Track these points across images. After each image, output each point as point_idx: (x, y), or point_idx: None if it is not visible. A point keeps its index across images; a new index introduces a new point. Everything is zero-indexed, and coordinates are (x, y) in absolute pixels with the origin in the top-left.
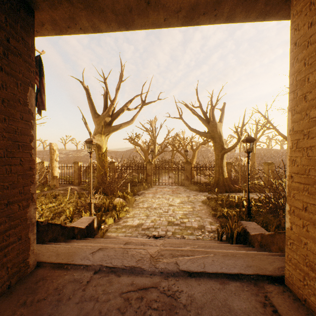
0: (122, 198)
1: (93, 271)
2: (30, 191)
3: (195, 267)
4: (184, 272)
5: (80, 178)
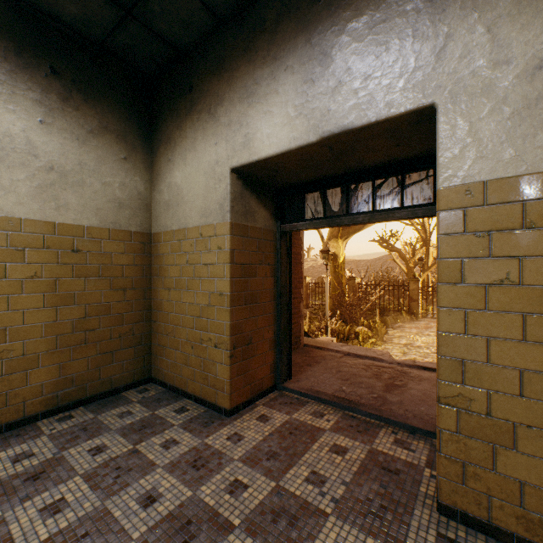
0: (367, 328)
1: (343, 354)
2: (301, 293)
3: (431, 366)
4: (419, 366)
5: (308, 299)
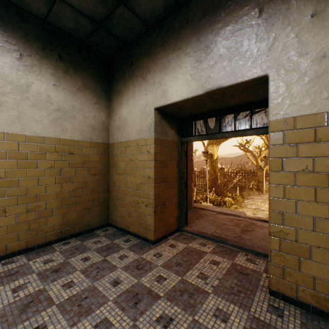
0: (231, 198)
1: (217, 213)
2: (192, 177)
3: None
4: (262, 220)
5: (195, 181)
